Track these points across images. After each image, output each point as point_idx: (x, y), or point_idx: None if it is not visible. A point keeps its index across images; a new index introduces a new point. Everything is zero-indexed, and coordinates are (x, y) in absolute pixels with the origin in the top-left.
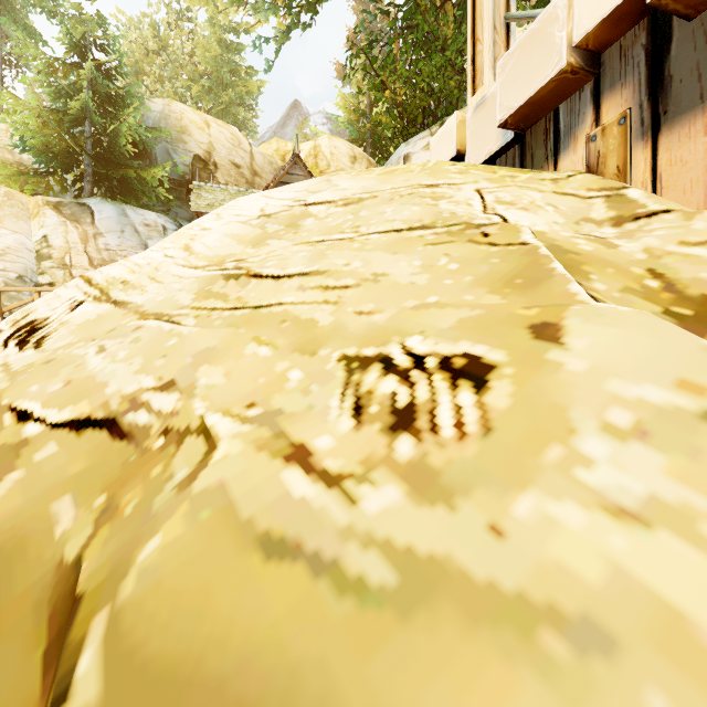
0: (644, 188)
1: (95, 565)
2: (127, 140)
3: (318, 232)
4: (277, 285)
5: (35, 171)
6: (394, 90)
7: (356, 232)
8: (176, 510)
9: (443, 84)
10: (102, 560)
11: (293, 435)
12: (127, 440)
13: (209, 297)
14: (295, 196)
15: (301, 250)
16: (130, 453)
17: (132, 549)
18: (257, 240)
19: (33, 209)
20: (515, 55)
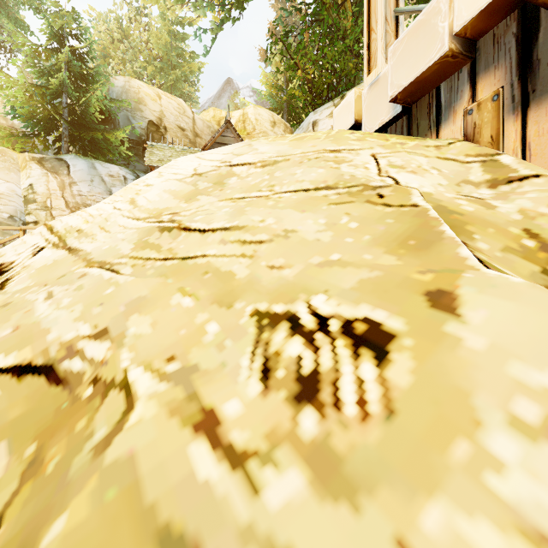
0: (515, 155)
1: (9, 534)
2: (96, 109)
3: (240, 190)
4: (203, 238)
5: (24, 134)
6: (305, 70)
7: (271, 191)
8: (86, 484)
9: (343, 65)
10: (15, 530)
11: (204, 398)
12: (62, 385)
13: (145, 248)
14: (222, 157)
15: (224, 205)
16: (64, 399)
17: (40, 525)
18: (190, 195)
19: (22, 163)
20: (404, 42)
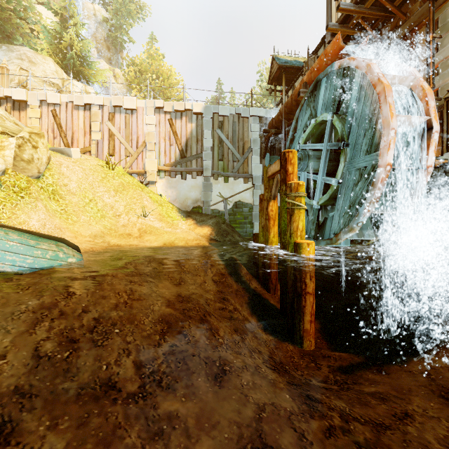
0: (13, 115)
1: None
2: None
3: None
4: None
5: None
6: None
7: None
8: None
9: None
10: None
11: None
12: None
13: None
14: None
15: None
16: None
17: None
18: None
19: None
20: None
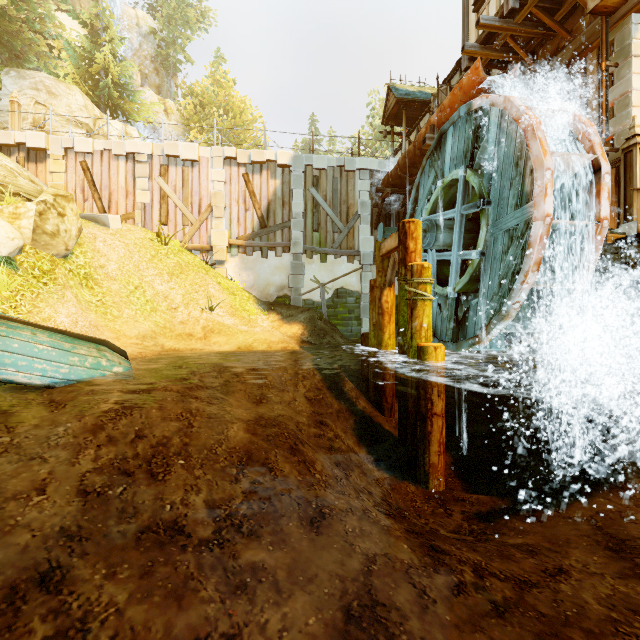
0: (27, 169)
1: None
2: None
3: None
4: None
5: None
6: None
7: None
8: None
9: None
10: None
11: None
12: None
13: None
14: None
15: None
16: None
17: None
18: None
19: None
20: (2, 133)
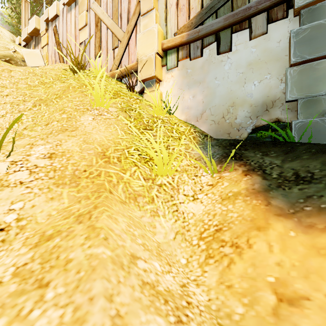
0: None
1: None
2: None
3: None
4: None
5: None
6: None
7: None
8: None
9: None
10: None
11: None
12: None
13: None
14: None
15: None
16: None
17: None
18: None
19: None
20: (23, 32)
